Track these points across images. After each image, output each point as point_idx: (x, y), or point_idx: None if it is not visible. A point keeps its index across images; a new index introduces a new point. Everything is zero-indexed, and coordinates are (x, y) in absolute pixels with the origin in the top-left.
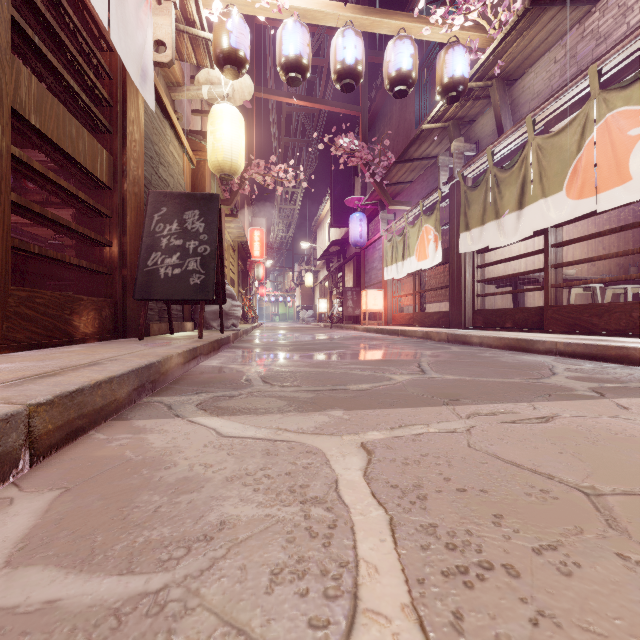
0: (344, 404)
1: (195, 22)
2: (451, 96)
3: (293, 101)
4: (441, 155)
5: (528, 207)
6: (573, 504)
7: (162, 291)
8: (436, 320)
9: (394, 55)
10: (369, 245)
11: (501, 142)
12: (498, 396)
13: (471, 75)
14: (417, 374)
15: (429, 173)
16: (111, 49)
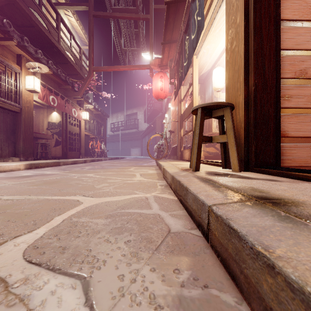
0: None
1: None
2: None
3: None
4: None
5: None
6: None
7: None
8: None
9: None
10: None
11: None
12: None
13: None
14: None
15: None
16: None
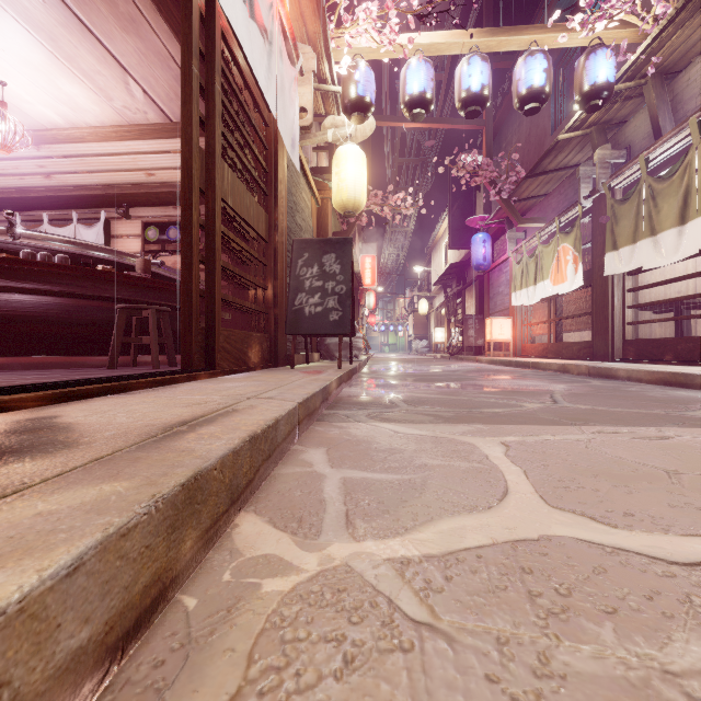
0: (482, 421)
1: (327, 79)
2: (593, 105)
3: (410, 125)
4: (582, 165)
5: (692, 222)
6: (653, 475)
7: (307, 327)
8: (576, 351)
9: (524, 73)
10: (494, 268)
11: (657, 148)
12: (627, 422)
13: (618, 77)
14: (548, 403)
15: (567, 184)
16: (267, 125)
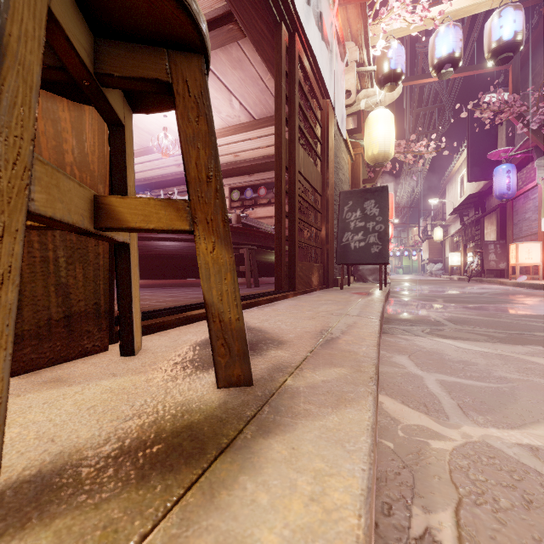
0: (539, 343)
1: (364, 63)
2: None
3: (431, 79)
4: None
5: None
6: None
7: (353, 258)
8: None
9: None
10: (518, 195)
11: None
12: None
13: None
14: None
15: None
16: (321, 109)
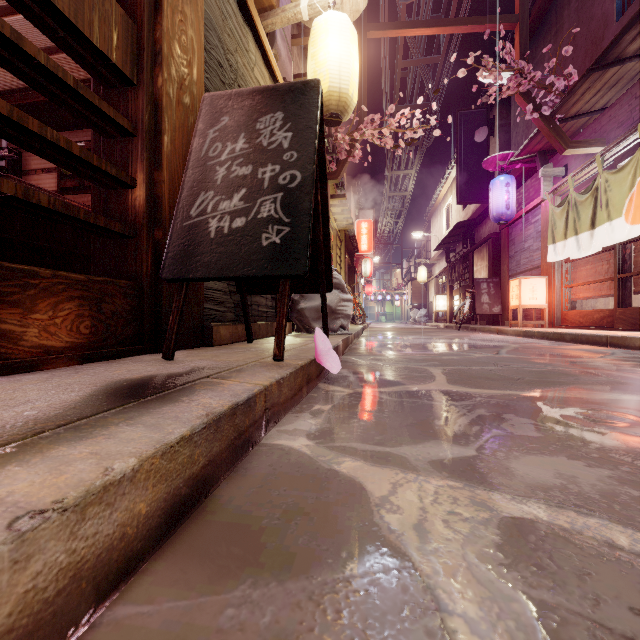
0: None
1: None
2: None
3: (417, 32)
4: None
5: None
6: None
7: (210, 262)
8: None
9: None
10: (516, 219)
11: None
12: None
13: None
14: None
15: None
16: None
